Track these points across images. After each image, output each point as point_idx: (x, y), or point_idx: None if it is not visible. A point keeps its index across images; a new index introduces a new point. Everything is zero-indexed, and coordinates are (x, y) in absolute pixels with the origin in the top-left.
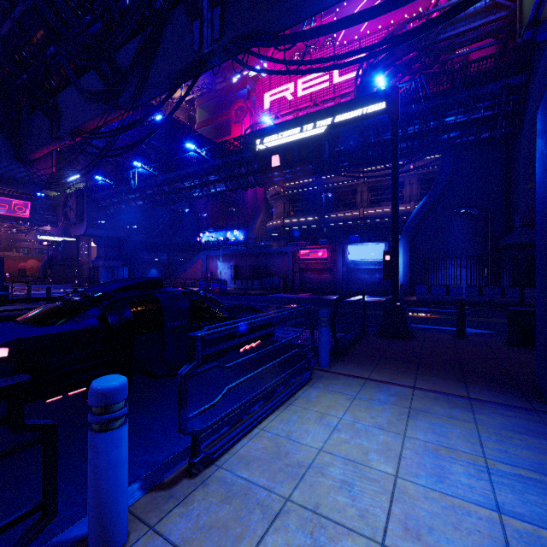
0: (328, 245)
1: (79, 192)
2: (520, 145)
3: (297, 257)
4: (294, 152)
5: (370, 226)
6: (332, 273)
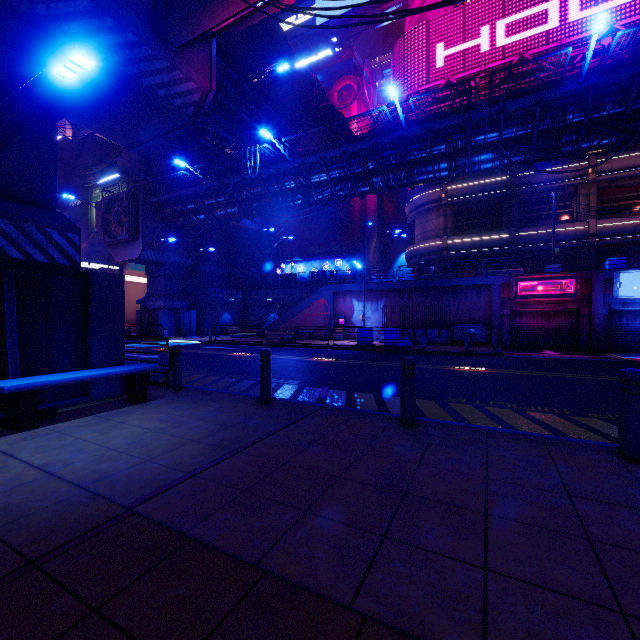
0: (579, 273)
1: (131, 193)
2: None
3: (513, 293)
4: None
5: (601, 248)
6: (573, 319)
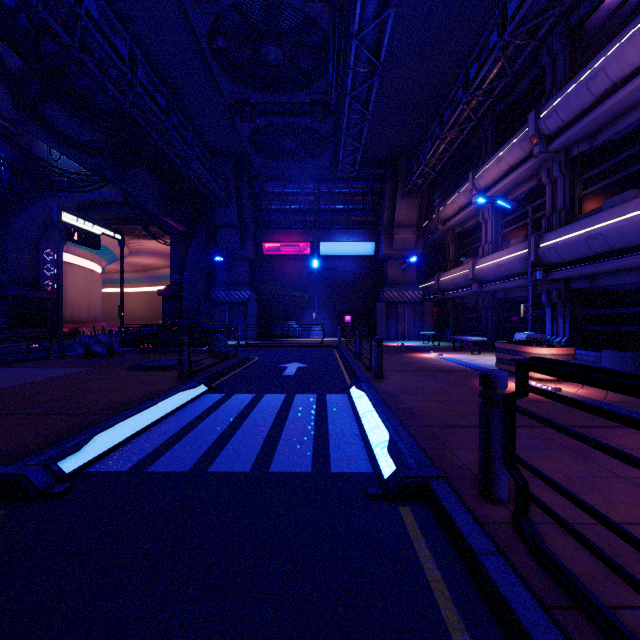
0: None
1: None
2: (13, 226)
3: None
4: (91, 239)
5: None
6: None
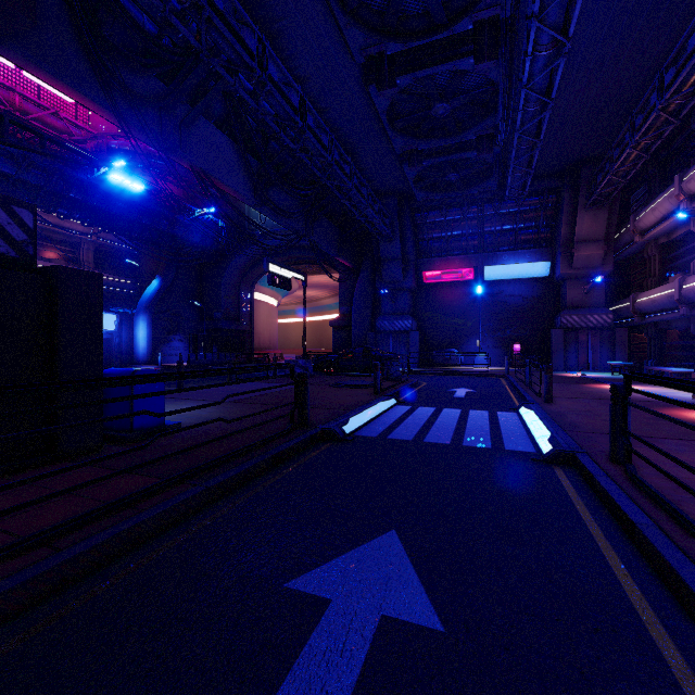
0: None
1: None
2: (224, 274)
3: None
4: (286, 282)
5: None
6: None
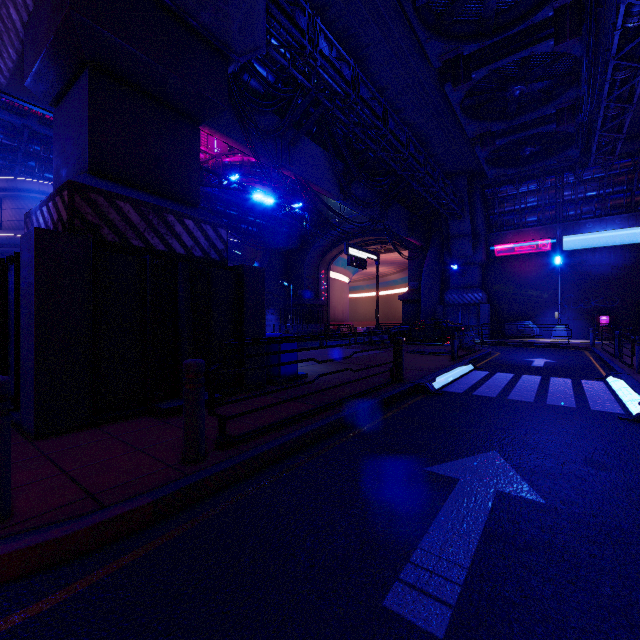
0: None
1: None
2: (306, 257)
3: None
4: (362, 263)
5: None
6: None
